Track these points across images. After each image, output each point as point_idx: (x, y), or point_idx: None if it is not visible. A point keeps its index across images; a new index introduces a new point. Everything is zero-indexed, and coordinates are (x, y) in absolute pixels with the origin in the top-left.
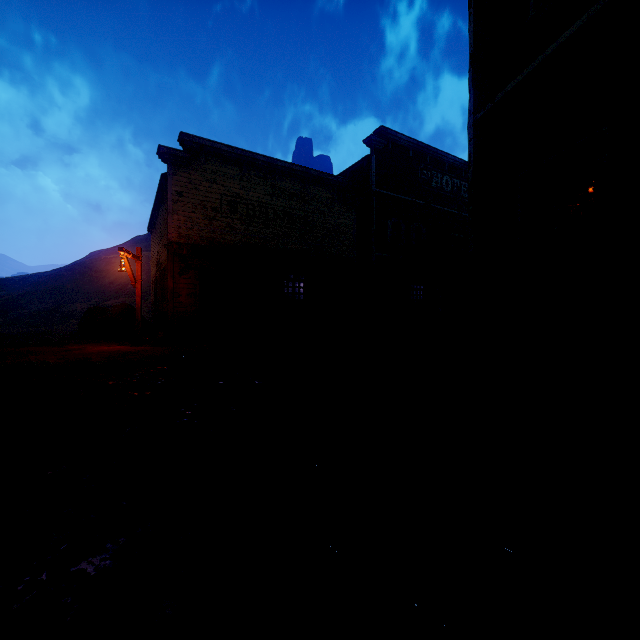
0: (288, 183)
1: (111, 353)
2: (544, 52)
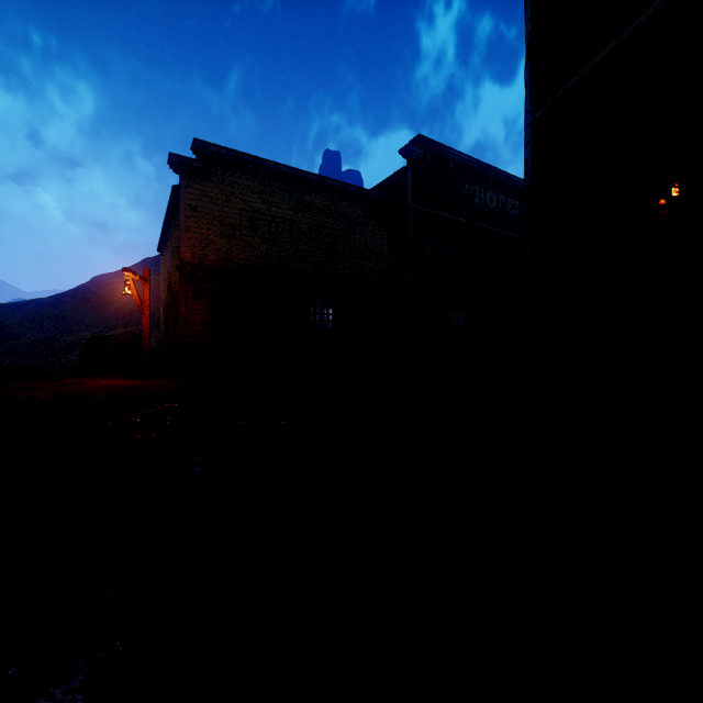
0: (315, 197)
1: (114, 388)
2: (617, 37)
